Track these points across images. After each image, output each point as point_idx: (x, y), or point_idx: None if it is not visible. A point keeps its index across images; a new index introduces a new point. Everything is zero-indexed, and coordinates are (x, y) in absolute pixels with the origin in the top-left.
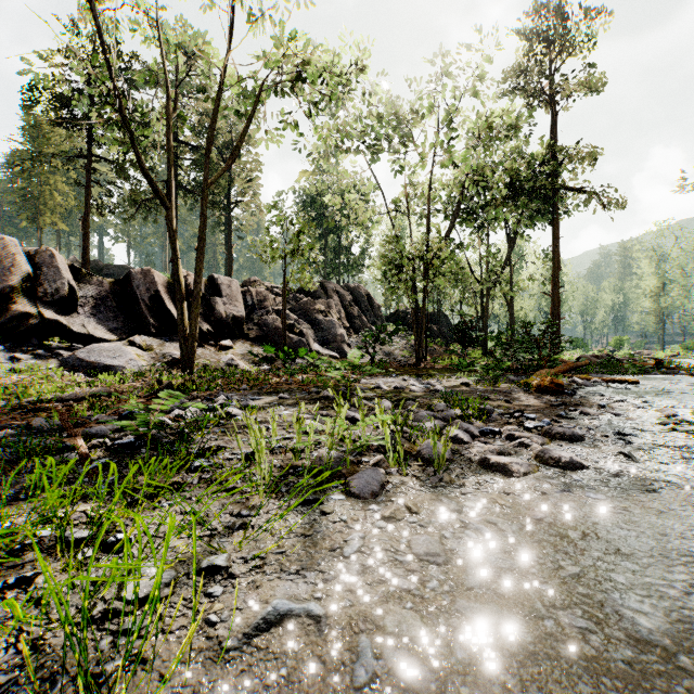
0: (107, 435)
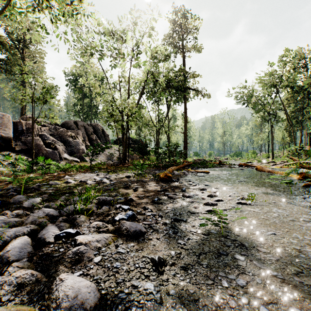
0: None
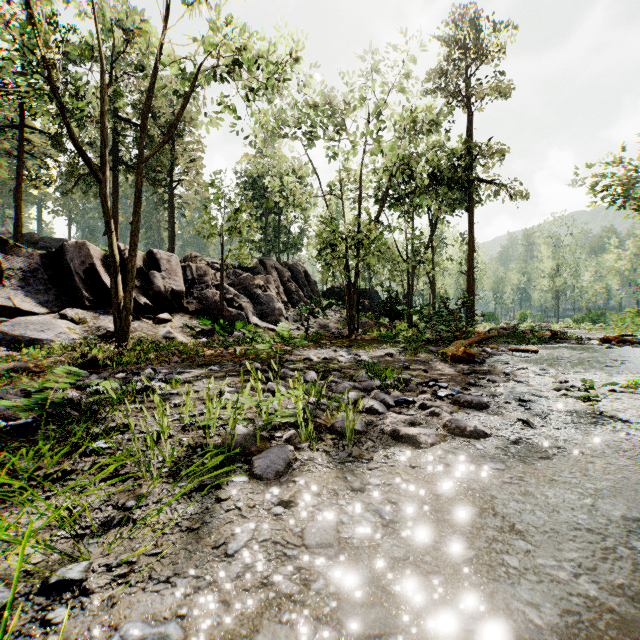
0: (5, 415)
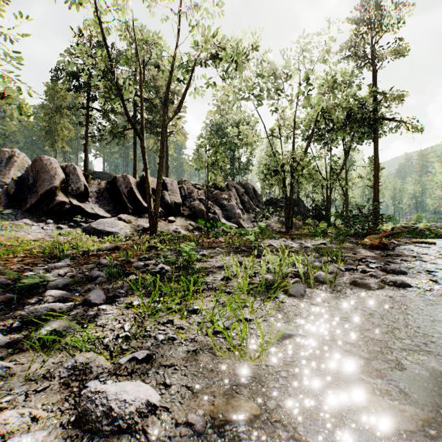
0: (142, 267)
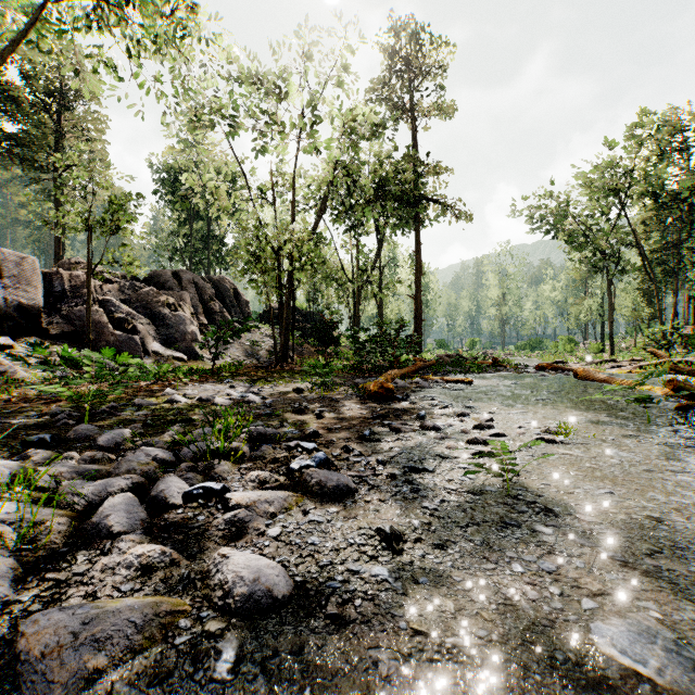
0: None
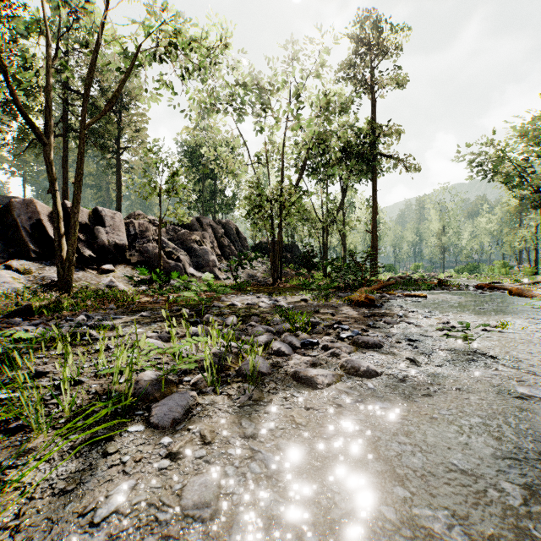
0: None
